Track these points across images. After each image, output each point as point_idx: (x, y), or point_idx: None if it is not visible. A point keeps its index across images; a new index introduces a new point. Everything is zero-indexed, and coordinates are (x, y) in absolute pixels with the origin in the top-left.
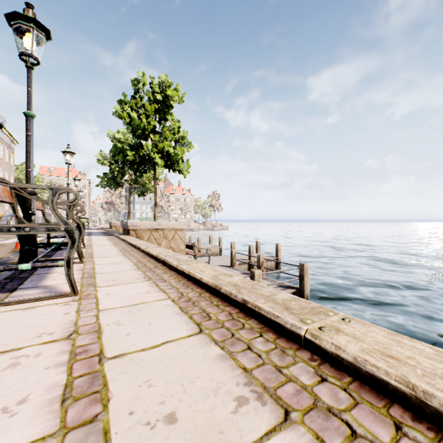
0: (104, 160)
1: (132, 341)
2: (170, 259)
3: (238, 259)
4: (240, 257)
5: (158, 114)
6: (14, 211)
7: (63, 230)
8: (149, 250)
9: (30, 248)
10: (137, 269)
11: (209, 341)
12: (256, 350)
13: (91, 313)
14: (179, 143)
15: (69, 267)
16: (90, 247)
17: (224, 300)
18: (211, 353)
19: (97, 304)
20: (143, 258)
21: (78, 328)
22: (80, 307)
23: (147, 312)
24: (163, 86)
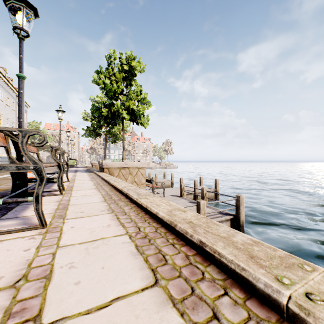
0: (87, 117)
1: (79, 295)
2: (131, 193)
3: (186, 190)
4: (187, 189)
5: (125, 81)
6: (8, 153)
7: (32, 169)
8: (116, 184)
9: (20, 182)
10: (104, 201)
11: (165, 300)
12: (225, 321)
13: (49, 251)
14: (141, 102)
15: (38, 202)
16: (73, 181)
17: (179, 238)
18: (168, 323)
19: (59, 239)
20: (111, 191)
21: (29, 271)
22: (42, 242)
23: (103, 251)
24: (129, 60)
